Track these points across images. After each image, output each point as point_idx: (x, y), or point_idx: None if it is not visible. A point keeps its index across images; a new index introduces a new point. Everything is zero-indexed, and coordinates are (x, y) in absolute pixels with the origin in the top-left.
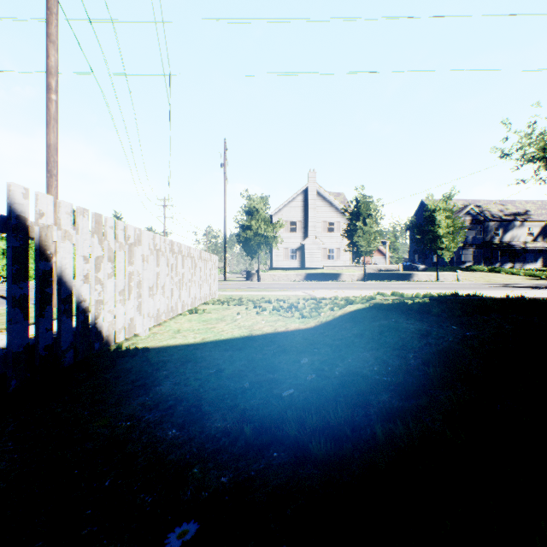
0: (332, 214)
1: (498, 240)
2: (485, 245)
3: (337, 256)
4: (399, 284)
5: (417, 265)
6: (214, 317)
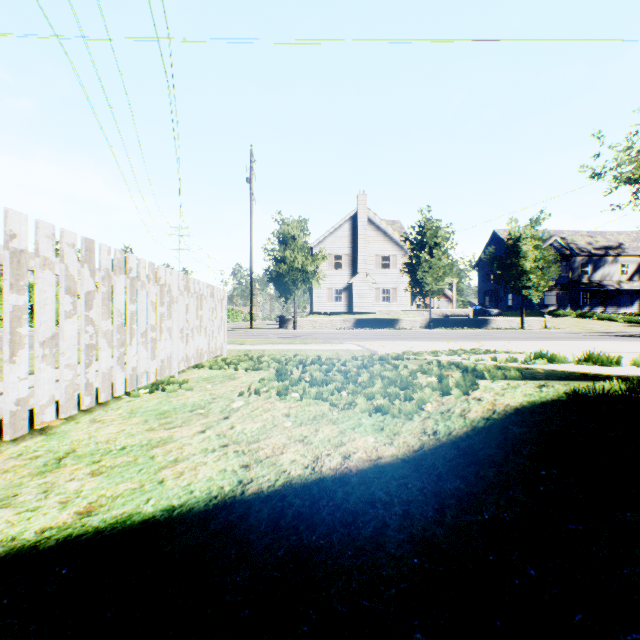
0: (387, 247)
1: (587, 279)
2: (571, 285)
3: (392, 298)
4: (476, 332)
5: (489, 309)
6: (192, 402)
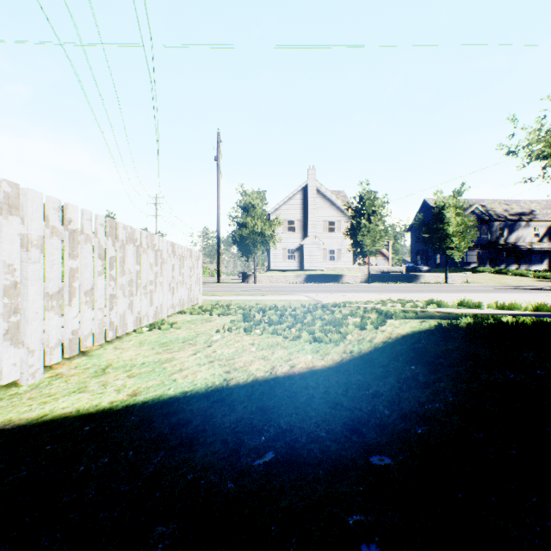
0: (333, 213)
1: (503, 241)
2: (490, 246)
3: (337, 257)
4: (407, 286)
5: (420, 266)
6: (182, 336)
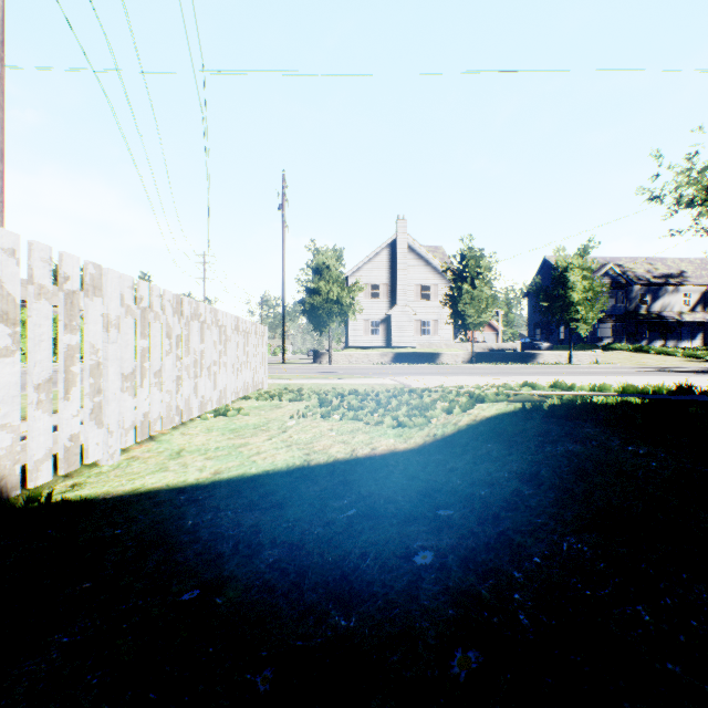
0: (428, 275)
1: (645, 310)
2: (628, 317)
3: (434, 331)
4: (520, 367)
5: (539, 343)
6: (253, 423)
